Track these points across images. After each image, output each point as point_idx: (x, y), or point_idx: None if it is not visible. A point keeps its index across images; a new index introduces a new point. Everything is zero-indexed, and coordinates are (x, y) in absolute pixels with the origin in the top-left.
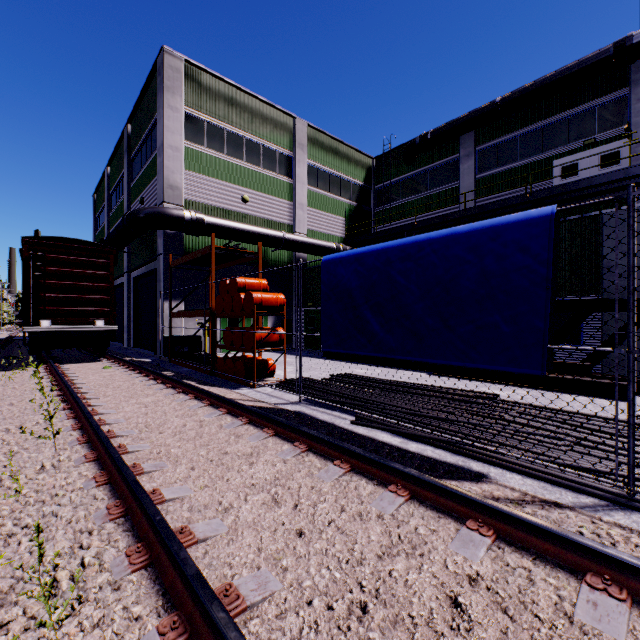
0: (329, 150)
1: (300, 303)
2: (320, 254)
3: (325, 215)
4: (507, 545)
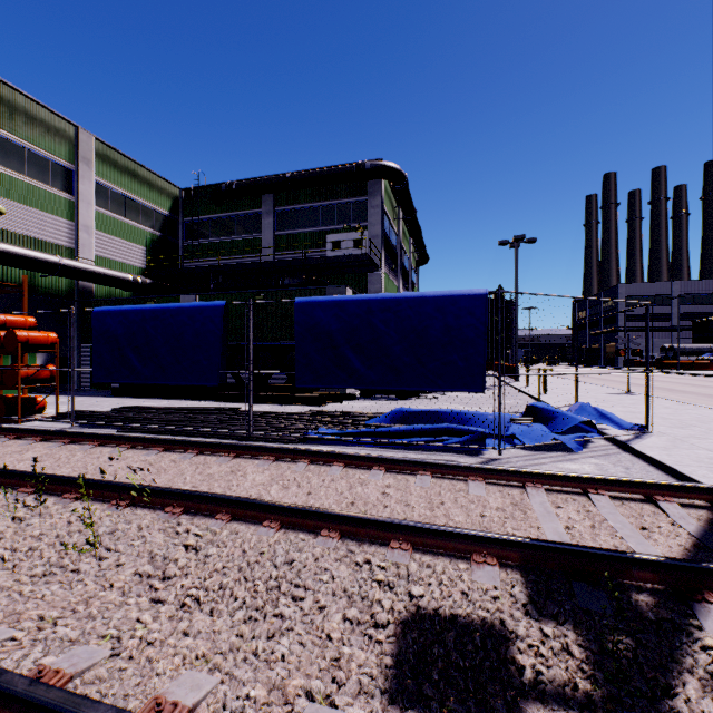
0: (125, 171)
1: (73, 344)
2: (112, 285)
3: (120, 242)
4: (168, 452)
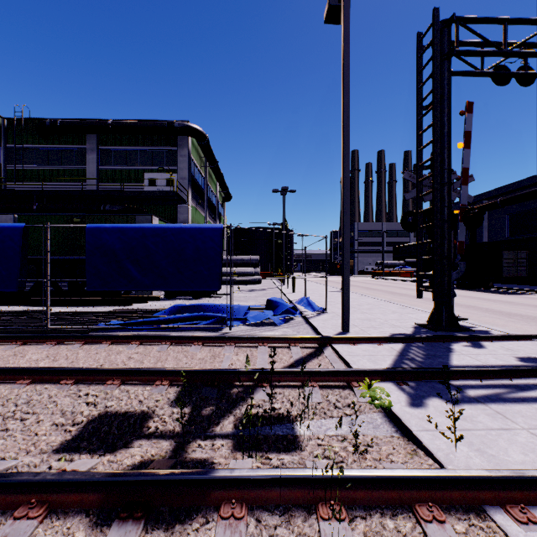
0: None
1: None
2: None
3: None
4: None
